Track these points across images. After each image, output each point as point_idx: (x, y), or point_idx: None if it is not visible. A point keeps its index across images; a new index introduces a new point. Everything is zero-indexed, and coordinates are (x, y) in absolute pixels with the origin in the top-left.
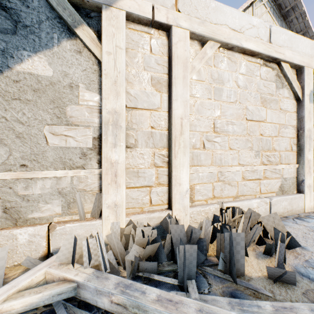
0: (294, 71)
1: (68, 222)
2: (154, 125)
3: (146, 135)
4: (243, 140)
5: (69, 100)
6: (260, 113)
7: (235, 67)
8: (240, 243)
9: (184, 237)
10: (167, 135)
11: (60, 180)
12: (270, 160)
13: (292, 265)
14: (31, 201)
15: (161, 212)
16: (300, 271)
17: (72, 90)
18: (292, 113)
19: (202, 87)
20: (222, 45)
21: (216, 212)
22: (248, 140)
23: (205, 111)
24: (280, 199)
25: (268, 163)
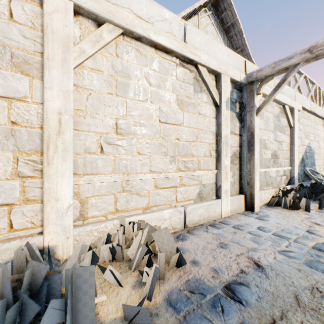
0: (213, 77)
1: None
2: (18, 120)
3: (2, 132)
4: (156, 144)
5: None
6: (177, 116)
7: (145, 62)
8: (89, 279)
9: (8, 283)
10: (41, 135)
11: None
12: (187, 166)
13: (168, 290)
14: None
15: (23, 239)
16: (171, 298)
17: None
18: (211, 118)
19: (100, 78)
20: (127, 33)
21: (115, 229)
22: (162, 144)
23: (104, 107)
24: (197, 206)
25: (185, 169)
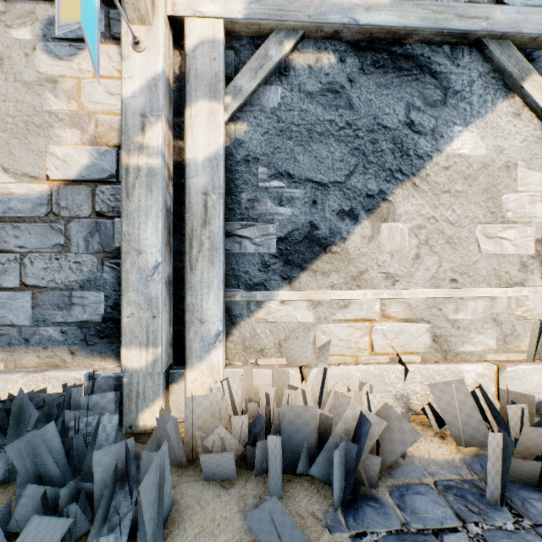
0: None
1: (516, 363)
2: None
3: None
4: None
5: (505, 186)
6: None
7: None
8: None
9: None
10: None
11: (493, 302)
12: None
13: None
14: (460, 329)
15: None
16: None
17: (508, 171)
18: None
19: None
20: None
21: None
22: None
23: None
24: None
25: None
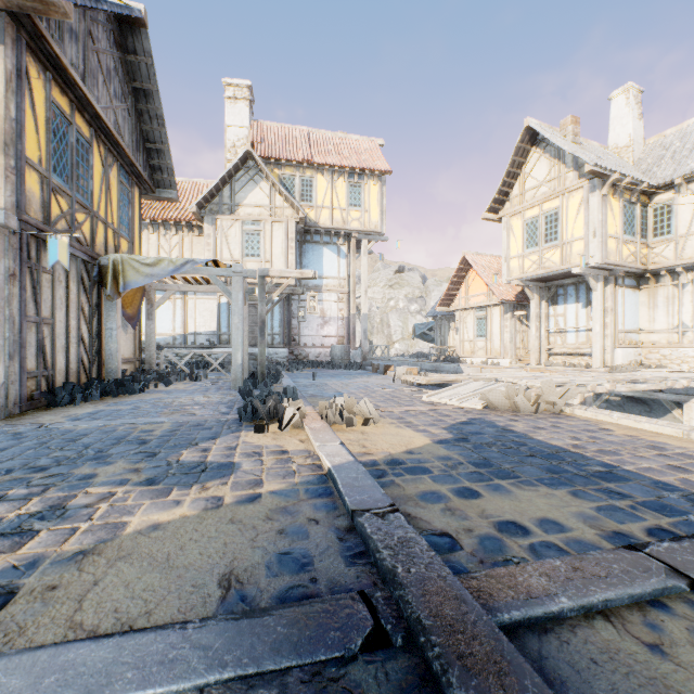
0: None
1: None
2: None
3: None
4: None
5: None
6: None
7: None
8: None
9: None
10: None
11: None
12: None
13: None
14: None
15: None
16: None
17: None
18: None
19: None
20: None
21: None
22: None
23: None
24: None
25: None
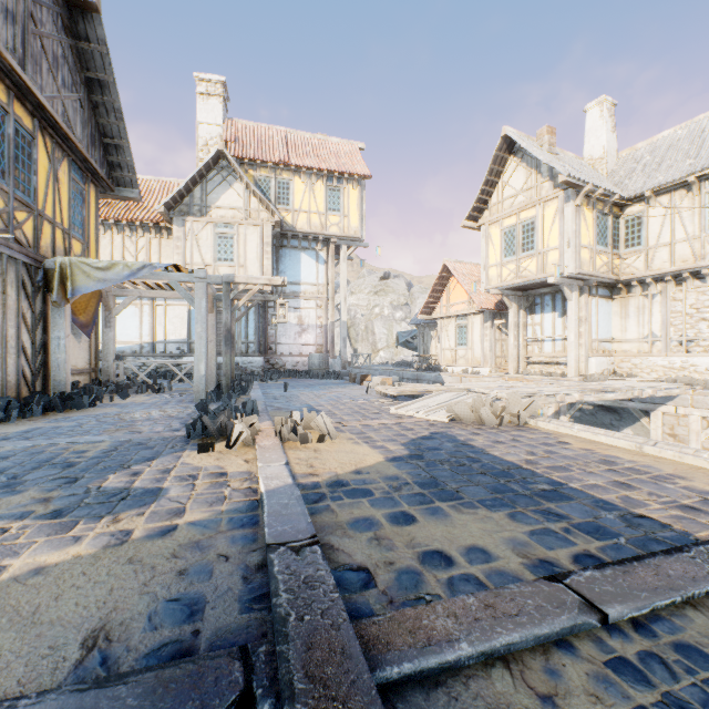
0: None
1: None
2: None
3: None
4: None
5: None
6: None
7: None
8: None
9: None
10: None
11: None
12: None
13: None
14: None
15: None
16: None
17: None
18: None
19: None
20: None
21: None
22: None
23: None
24: None
25: None
